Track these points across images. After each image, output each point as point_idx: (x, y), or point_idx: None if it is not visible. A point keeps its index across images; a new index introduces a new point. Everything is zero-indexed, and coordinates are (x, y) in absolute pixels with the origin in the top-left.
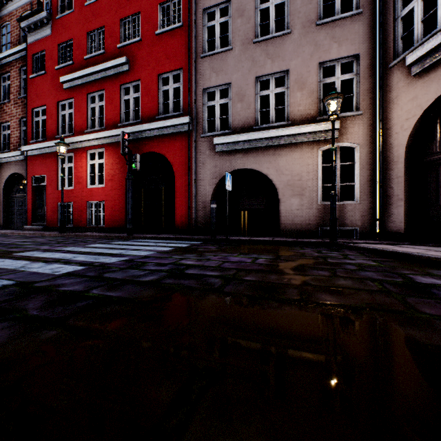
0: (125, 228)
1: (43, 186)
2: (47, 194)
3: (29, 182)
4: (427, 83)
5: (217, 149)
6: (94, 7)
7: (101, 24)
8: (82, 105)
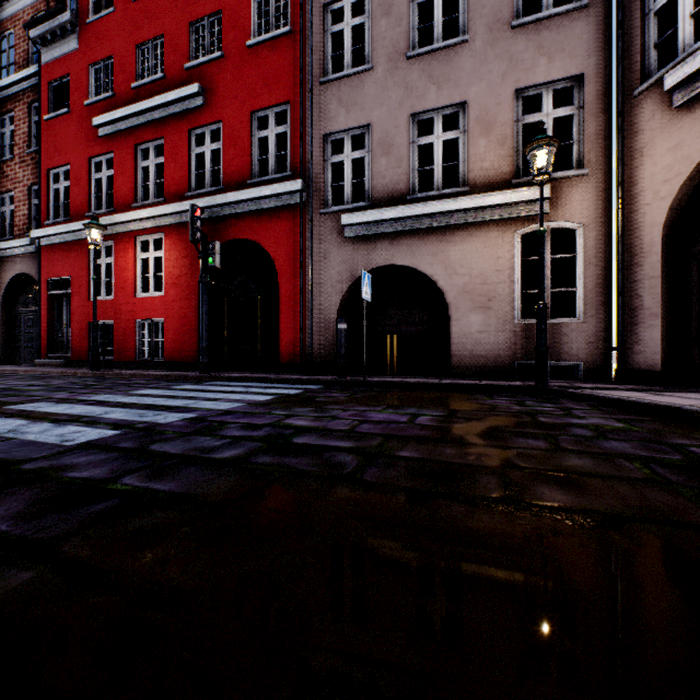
0: (197, 363)
1: (65, 294)
2: (72, 308)
3: (43, 289)
4: None
5: (347, 234)
6: (147, 3)
7: (159, 31)
8: (128, 163)
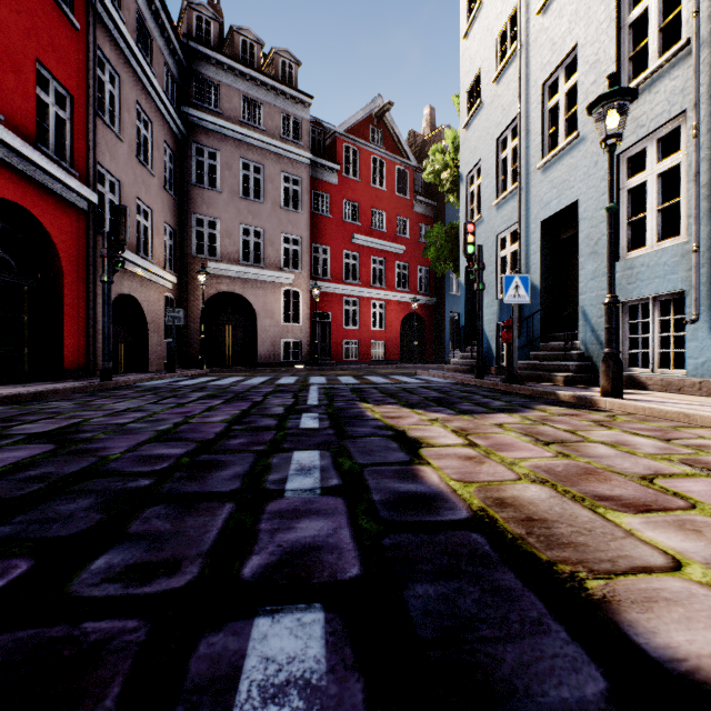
0: None
1: None
2: None
3: None
4: (214, 282)
5: None
6: None
7: None
8: None
